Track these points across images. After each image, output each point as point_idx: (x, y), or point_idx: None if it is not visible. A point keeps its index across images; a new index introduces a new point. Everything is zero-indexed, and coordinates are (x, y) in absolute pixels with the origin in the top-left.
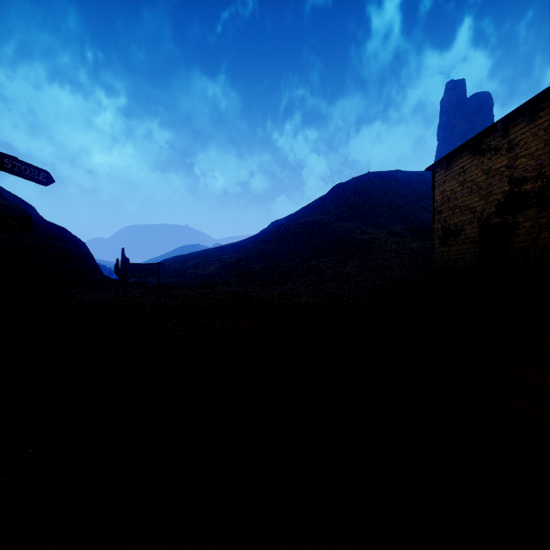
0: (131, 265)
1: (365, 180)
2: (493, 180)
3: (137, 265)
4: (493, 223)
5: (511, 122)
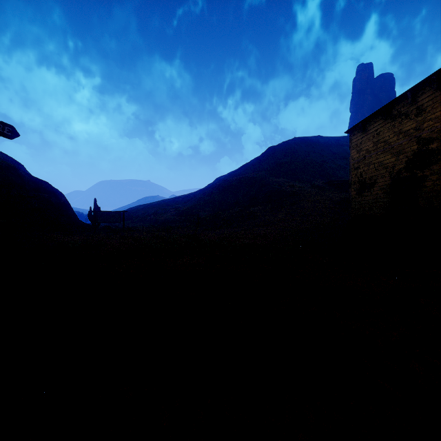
0: (101, 212)
1: (292, 143)
2: (403, 141)
3: (106, 213)
4: (403, 177)
5: (419, 91)
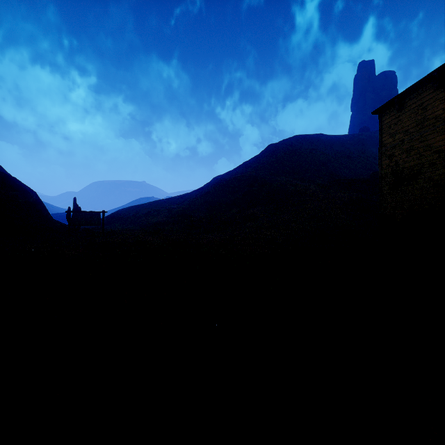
0: (77, 212)
1: (294, 141)
2: None
3: (83, 213)
4: None
5: None
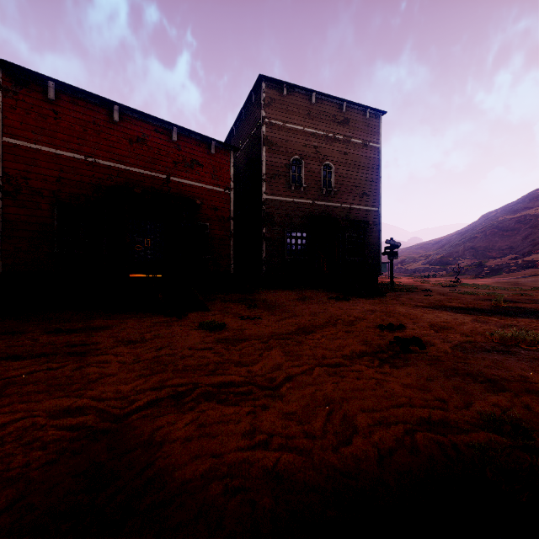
0: None
1: None
2: None
3: None
4: None
5: None
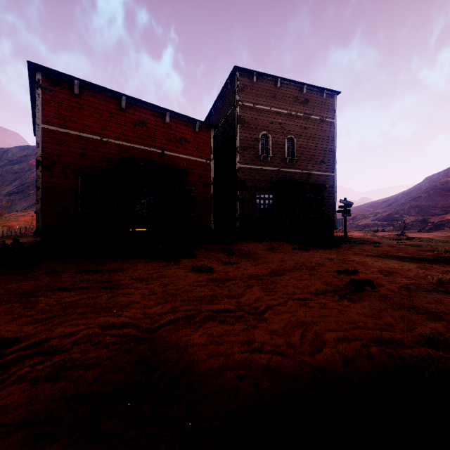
0: None
1: None
2: None
3: None
4: None
5: None
